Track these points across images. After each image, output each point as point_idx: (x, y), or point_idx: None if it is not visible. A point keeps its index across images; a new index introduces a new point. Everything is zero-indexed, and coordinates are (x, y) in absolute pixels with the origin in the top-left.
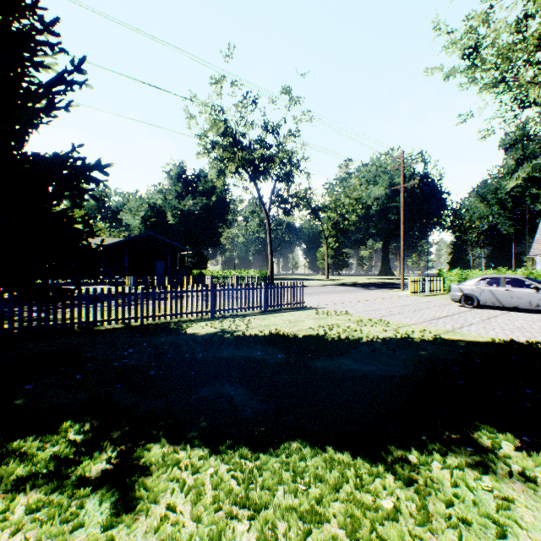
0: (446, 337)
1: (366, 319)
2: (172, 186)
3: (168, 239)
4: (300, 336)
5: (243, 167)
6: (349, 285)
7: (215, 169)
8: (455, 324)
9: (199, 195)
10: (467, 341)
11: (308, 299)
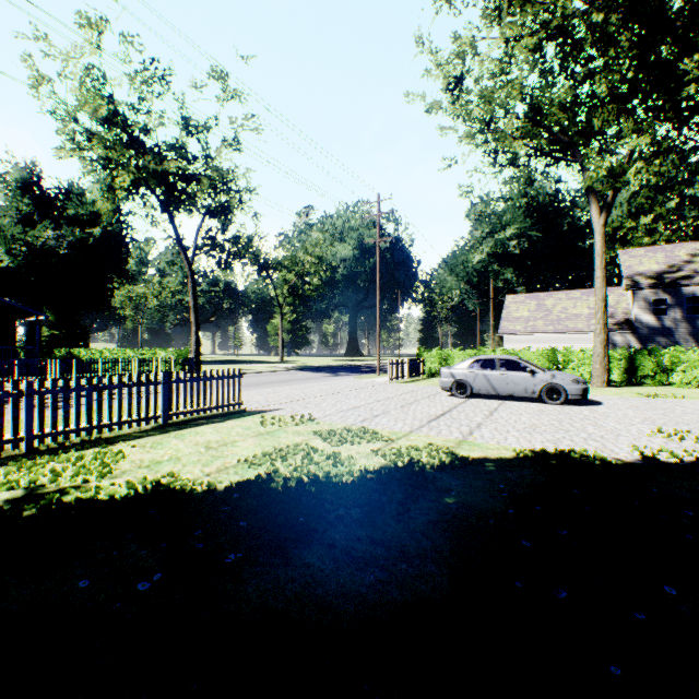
0: (465, 455)
1: (342, 429)
2: (11, 201)
3: (3, 295)
4: (221, 488)
5: (147, 184)
6: (311, 369)
7: (101, 185)
8: (461, 426)
9: (69, 224)
10: (493, 459)
11: (250, 395)
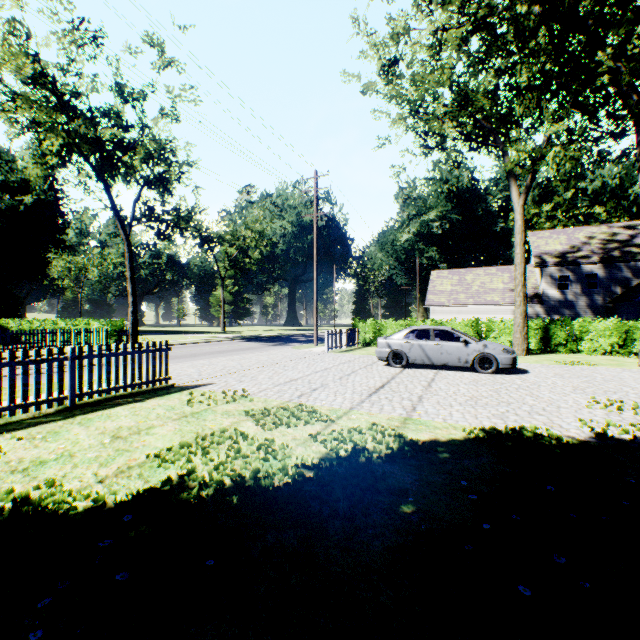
0: (413, 438)
1: (278, 407)
2: None
3: None
4: (112, 504)
5: (79, 151)
6: (251, 339)
7: (33, 152)
8: (403, 400)
9: None
10: (445, 442)
11: (183, 368)
